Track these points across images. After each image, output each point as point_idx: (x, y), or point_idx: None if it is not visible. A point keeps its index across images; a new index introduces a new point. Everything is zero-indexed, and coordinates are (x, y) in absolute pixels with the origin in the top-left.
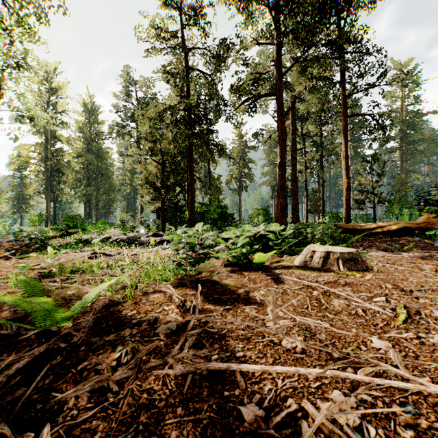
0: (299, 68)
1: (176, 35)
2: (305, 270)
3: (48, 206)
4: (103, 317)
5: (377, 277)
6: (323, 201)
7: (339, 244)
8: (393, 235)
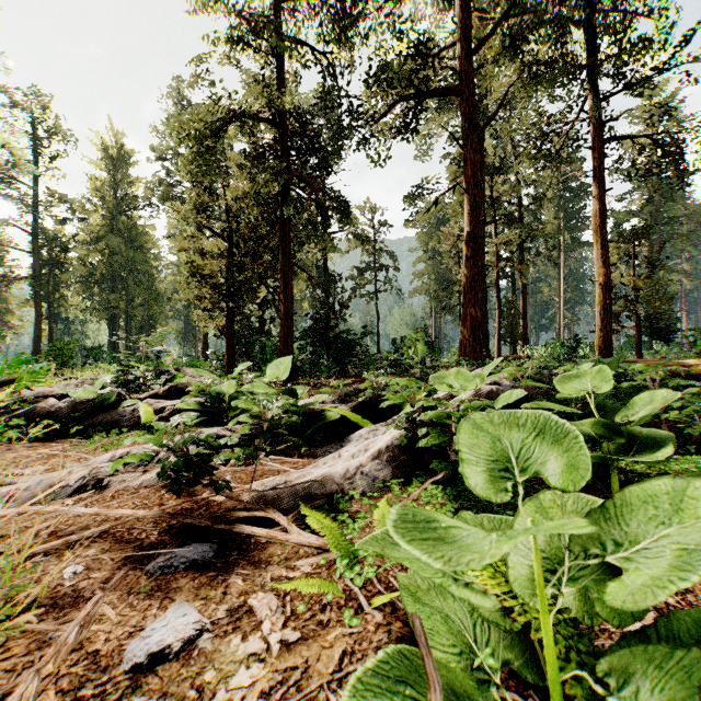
0: (509, 38)
1: None
2: None
3: (38, 327)
4: None
5: None
6: (524, 319)
7: None
8: None
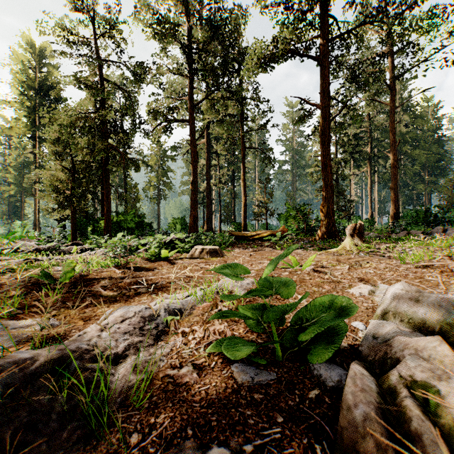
0: (208, 103)
1: (90, 44)
2: (190, 259)
3: None
4: (83, 279)
5: (220, 258)
6: (234, 212)
7: (227, 246)
8: (265, 240)
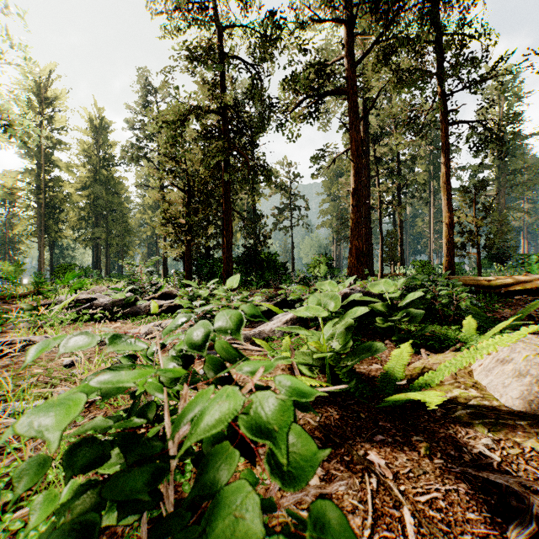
0: (382, 54)
1: (205, 6)
2: None
3: (42, 252)
4: None
5: None
6: (401, 246)
7: None
8: None
